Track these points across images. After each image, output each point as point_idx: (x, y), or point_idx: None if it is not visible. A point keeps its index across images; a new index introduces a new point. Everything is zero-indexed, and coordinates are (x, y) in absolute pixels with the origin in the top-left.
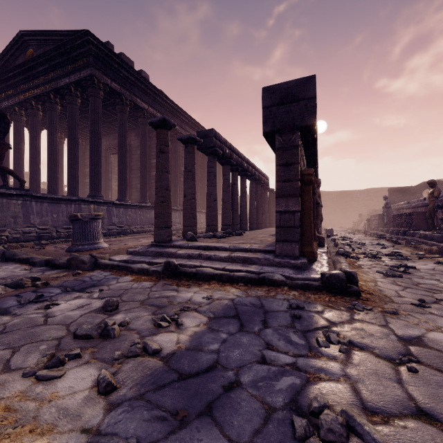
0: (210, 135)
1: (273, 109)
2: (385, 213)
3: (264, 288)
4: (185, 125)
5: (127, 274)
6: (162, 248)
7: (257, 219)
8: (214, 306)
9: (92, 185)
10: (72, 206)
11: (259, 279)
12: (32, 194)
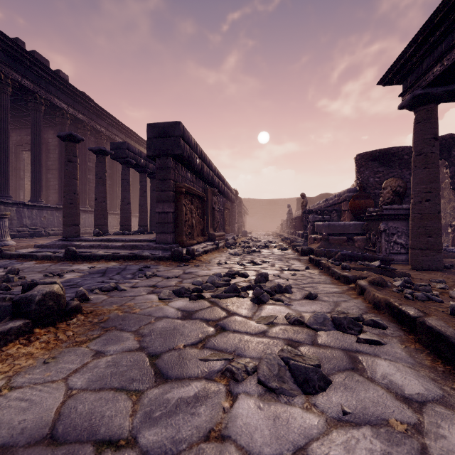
0: (122, 147)
1: (154, 140)
2: (288, 218)
3: (135, 261)
4: (113, 128)
5: (31, 260)
6: (69, 242)
7: None
8: (93, 270)
9: None
10: None
11: (134, 256)
12: None
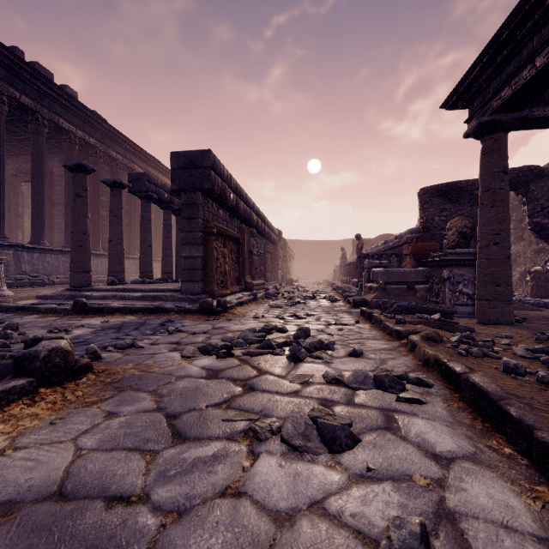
0: (142, 179)
1: (179, 172)
2: (342, 264)
3: (156, 314)
4: (131, 155)
5: (33, 314)
6: (77, 292)
7: None
8: (106, 325)
9: None
10: None
11: (155, 309)
12: None
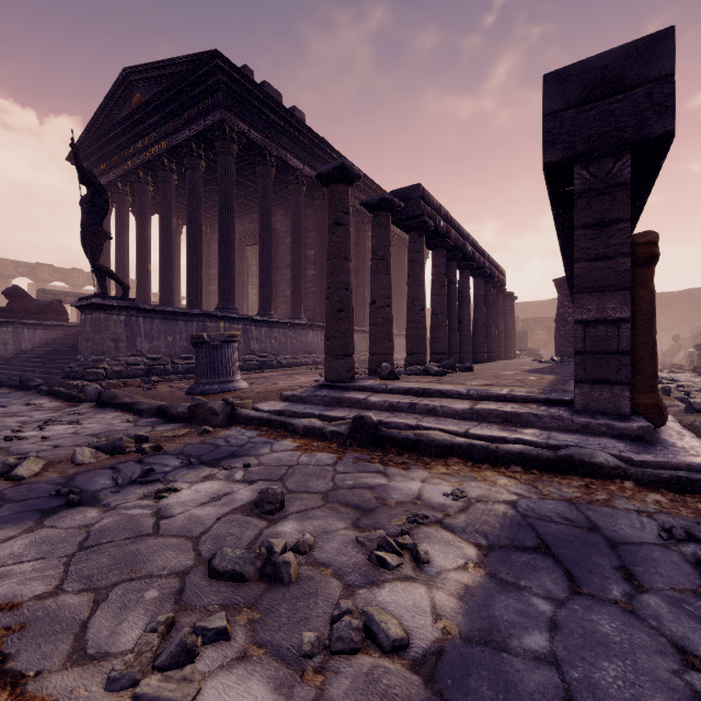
0: (413, 195)
1: (569, 115)
2: None
3: (572, 480)
4: (360, 193)
5: (285, 436)
6: (340, 392)
7: (485, 345)
8: (480, 519)
9: (221, 291)
10: (193, 324)
11: (559, 461)
12: (139, 306)
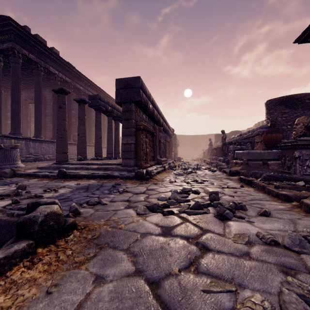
0: (96, 98)
1: (121, 91)
2: (210, 148)
3: (108, 179)
4: (88, 87)
5: (35, 178)
6: (60, 165)
7: None
8: (78, 186)
9: (13, 125)
10: None
11: (107, 176)
12: None
